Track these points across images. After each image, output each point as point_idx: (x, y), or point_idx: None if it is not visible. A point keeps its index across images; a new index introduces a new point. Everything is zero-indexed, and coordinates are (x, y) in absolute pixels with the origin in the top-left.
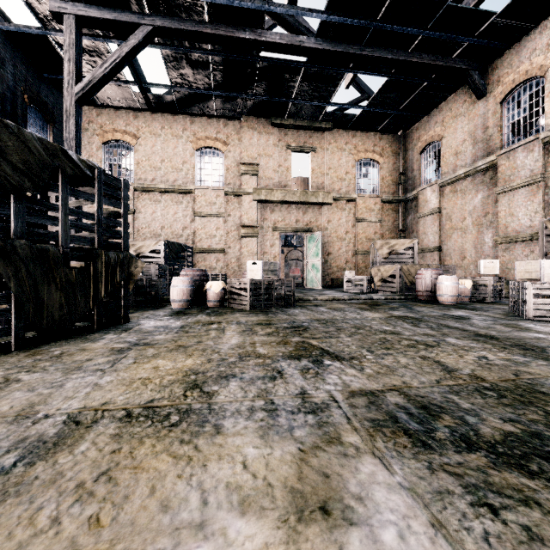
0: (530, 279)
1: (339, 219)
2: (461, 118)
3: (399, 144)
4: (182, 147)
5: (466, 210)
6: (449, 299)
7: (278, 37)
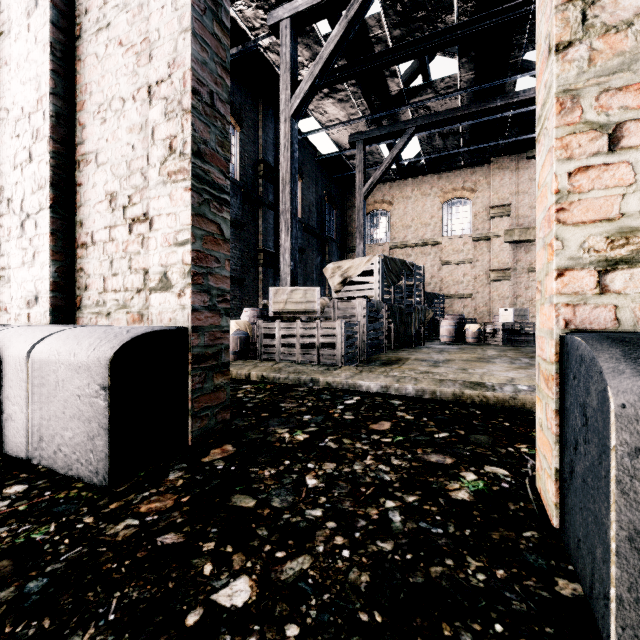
0: None
1: None
2: None
3: None
4: (430, 203)
5: None
6: None
7: (531, 92)
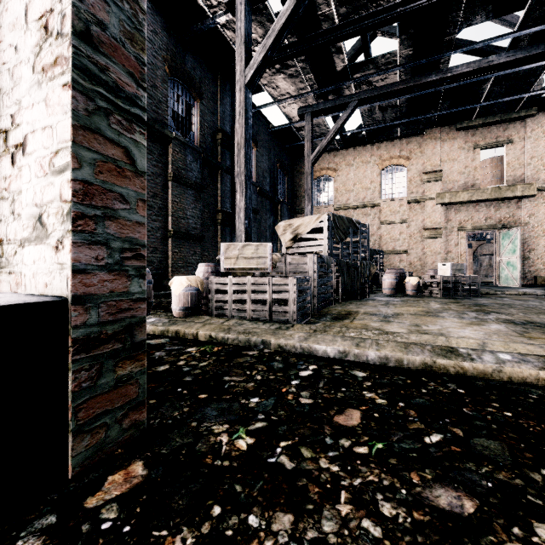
0: None
1: None
2: None
3: None
4: (370, 170)
5: None
6: None
7: (463, 67)
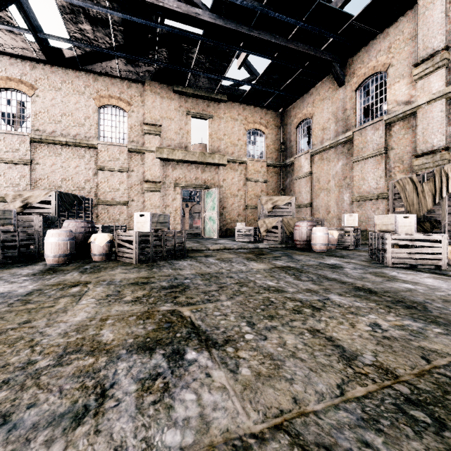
0: (385, 230)
1: (233, 178)
2: (327, 101)
3: (280, 119)
4: (84, 103)
5: (330, 174)
6: (322, 247)
7: (175, 5)
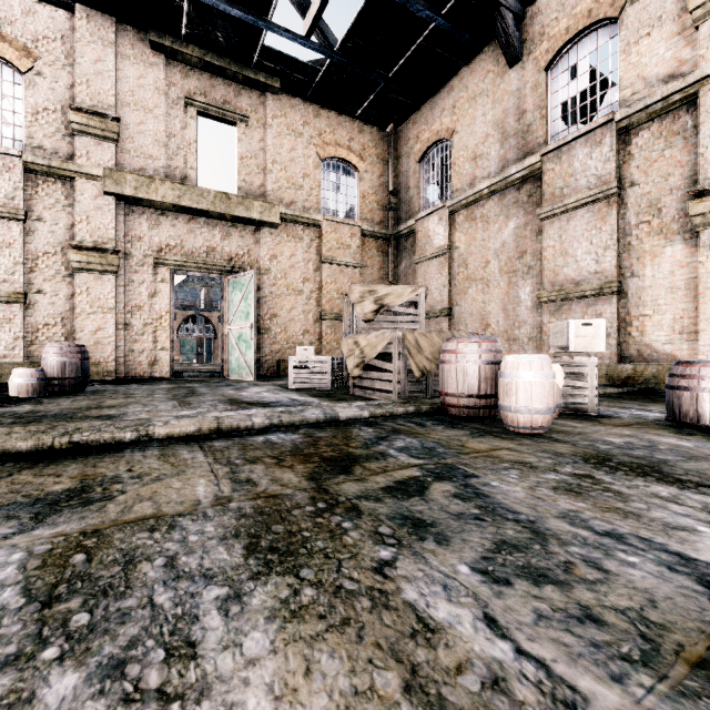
0: None
1: (292, 255)
2: (483, 99)
3: (388, 147)
4: None
5: (490, 248)
6: (538, 420)
7: None
